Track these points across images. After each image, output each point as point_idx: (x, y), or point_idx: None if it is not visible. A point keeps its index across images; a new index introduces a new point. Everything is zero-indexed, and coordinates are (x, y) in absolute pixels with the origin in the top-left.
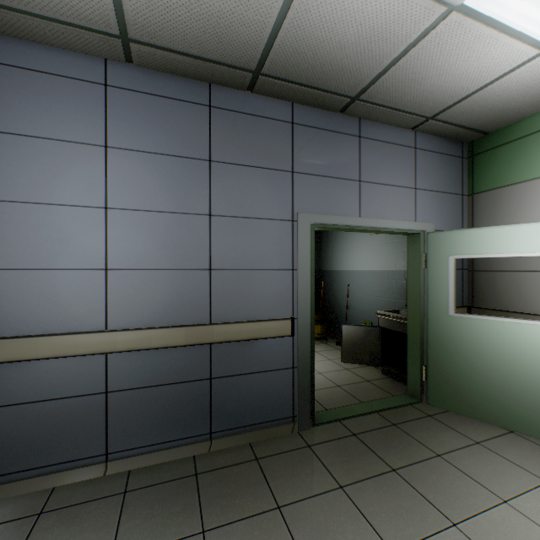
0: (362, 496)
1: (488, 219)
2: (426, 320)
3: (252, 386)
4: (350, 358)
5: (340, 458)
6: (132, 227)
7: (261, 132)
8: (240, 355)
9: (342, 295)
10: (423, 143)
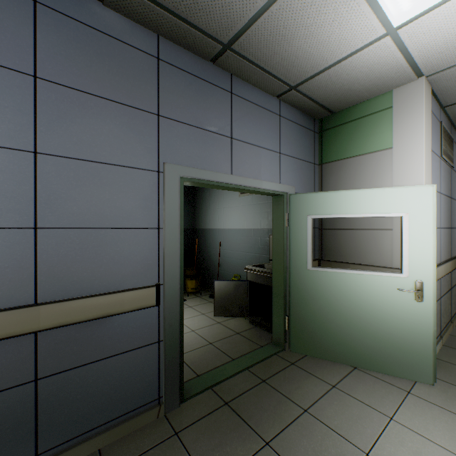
0: None
1: (334, 186)
2: (289, 274)
3: (104, 375)
4: (222, 311)
5: (211, 443)
6: None
7: (116, 58)
8: (86, 339)
9: (214, 251)
10: (286, 113)
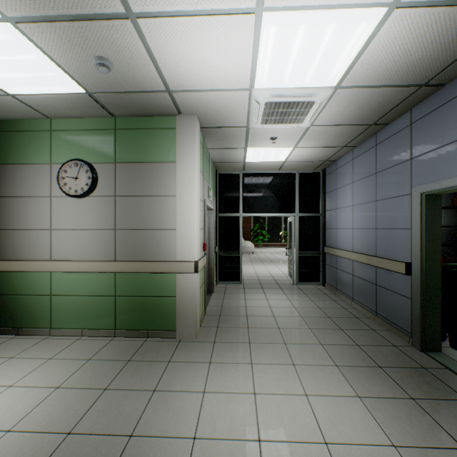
0: (351, 348)
1: None
2: None
3: (390, 298)
4: None
5: (384, 352)
6: (357, 211)
7: (394, 144)
8: (386, 278)
9: None
10: None
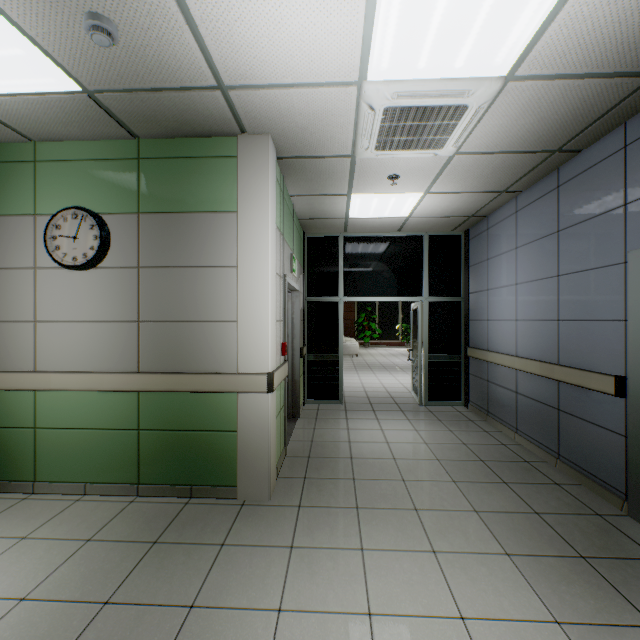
0: (527, 519)
1: None
2: None
3: (586, 433)
4: None
5: (584, 526)
6: (524, 293)
7: (593, 182)
8: (577, 399)
9: None
10: None
